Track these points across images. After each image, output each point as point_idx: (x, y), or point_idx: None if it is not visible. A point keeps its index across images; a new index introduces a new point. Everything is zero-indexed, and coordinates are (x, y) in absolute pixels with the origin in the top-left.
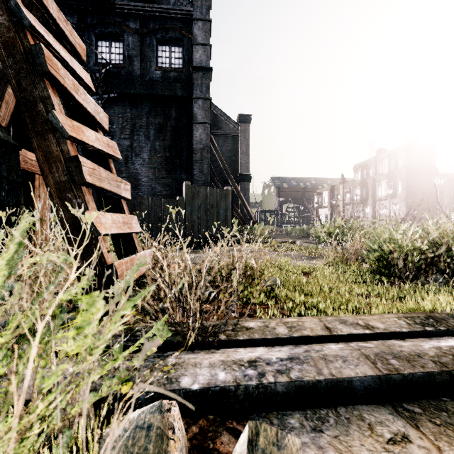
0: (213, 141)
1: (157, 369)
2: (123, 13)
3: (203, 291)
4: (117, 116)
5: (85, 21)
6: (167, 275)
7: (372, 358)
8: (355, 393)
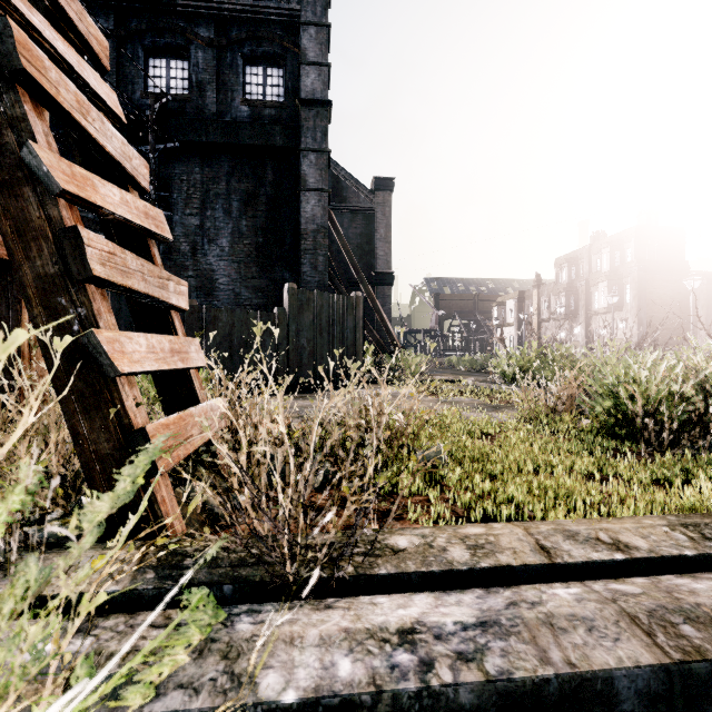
0: (334, 219)
1: (214, 653)
2: (188, 13)
3: (311, 478)
4: (179, 179)
5: (128, 26)
6: (243, 449)
7: (643, 622)
8: (618, 703)
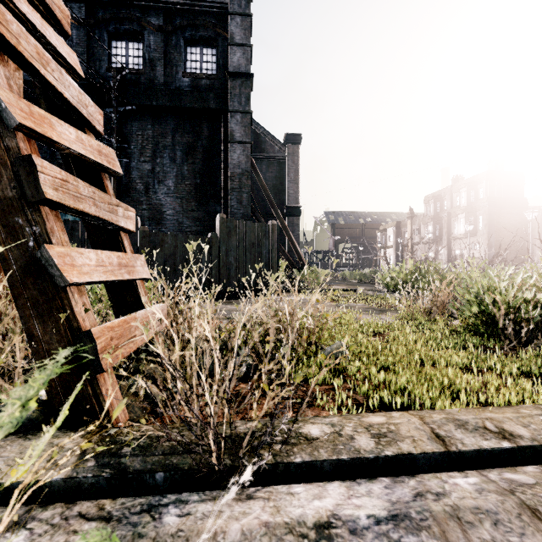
0: (255, 165)
1: None
2: (142, 5)
3: (235, 374)
4: (135, 134)
5: (96, 16)
6: (176, 349)
7: None
8: None
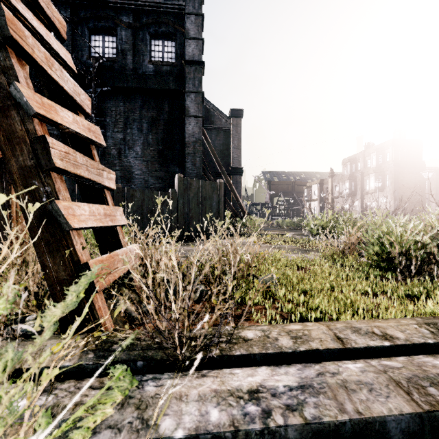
0: (206, 135)
1: (130, 405)
2: (116, 7)
3: (192, 294)
4: (110, 110)
5: (78, 15)
6: (150, 276)
7: (404, 385)
8: (389, 437)
